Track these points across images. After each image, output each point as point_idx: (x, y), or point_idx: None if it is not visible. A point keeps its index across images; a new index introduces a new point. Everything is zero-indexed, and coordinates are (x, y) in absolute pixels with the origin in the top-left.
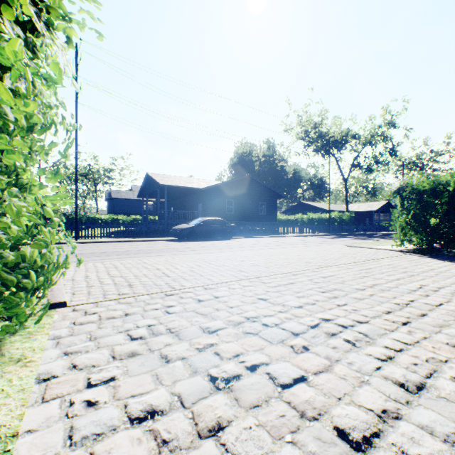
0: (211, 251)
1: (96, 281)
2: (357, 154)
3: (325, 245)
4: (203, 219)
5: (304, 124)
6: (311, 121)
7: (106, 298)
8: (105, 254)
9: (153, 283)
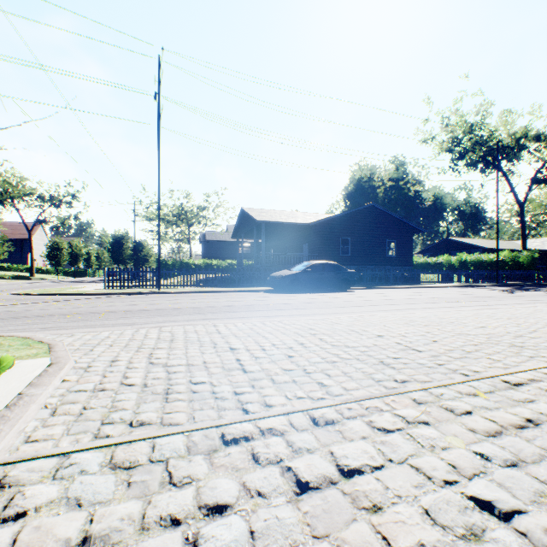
0: (321, 311)
1: (118, 374)
2: (543, 163)
3: (512, 305)
4: (310, 263)
5: (452, 128)
6: (464, 123)
7: (98, 436)
8: (176, 312)
9: (210, 389)
